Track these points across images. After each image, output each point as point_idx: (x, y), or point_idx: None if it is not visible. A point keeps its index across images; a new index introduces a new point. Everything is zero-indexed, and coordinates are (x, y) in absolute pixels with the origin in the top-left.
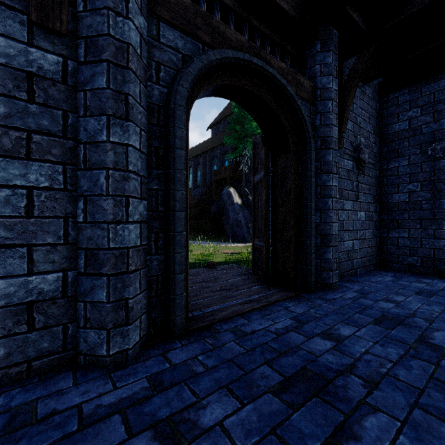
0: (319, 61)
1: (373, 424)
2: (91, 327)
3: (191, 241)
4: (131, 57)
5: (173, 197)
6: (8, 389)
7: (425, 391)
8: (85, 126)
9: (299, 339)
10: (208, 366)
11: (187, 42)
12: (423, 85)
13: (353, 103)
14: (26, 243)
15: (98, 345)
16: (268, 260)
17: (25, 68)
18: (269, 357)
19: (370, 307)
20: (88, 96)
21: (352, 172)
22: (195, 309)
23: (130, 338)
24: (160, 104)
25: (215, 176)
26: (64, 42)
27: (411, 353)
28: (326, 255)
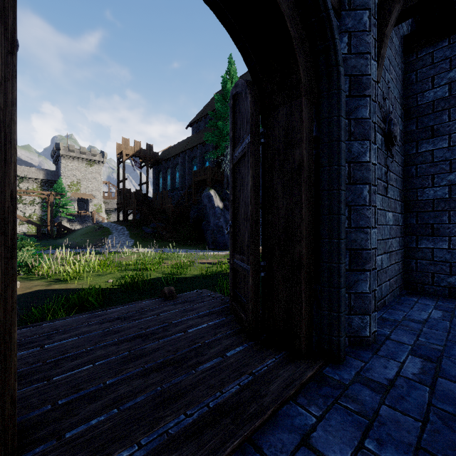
0: None
1: None
2: None
3: (167, 249)
4: None
5: None
6: None
7: None
8: None
9: None
10: None
11: None
12: None
13: None
14: None
15: None
16: (258, 296)
17: None
18: None
19: None
20: None
21: (380, 152)
22: None
23: None
24: None
25: (195, 177)
26: None
27: None
28: (359, 286)
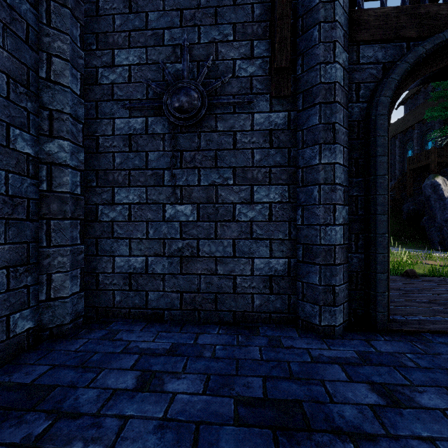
0: None
1: None
2: (307, 301)
3: None
4: (337, 92)
5: (374, 202)
6: (261, 325)
7: None
8: (302, 156)
9: None
10: (419, 365)
11: (388, 49)
12: None
13: None
14: (268, 238)
15: (312, 315)
16: None
17: (268, 128)
18: None
19: None
20: (305, 134)
21: None
22: (395, 314)
23: (336, 318)
24: (359, 119)
25: (410, 164)
26: (288, 101)
27: None
28: None
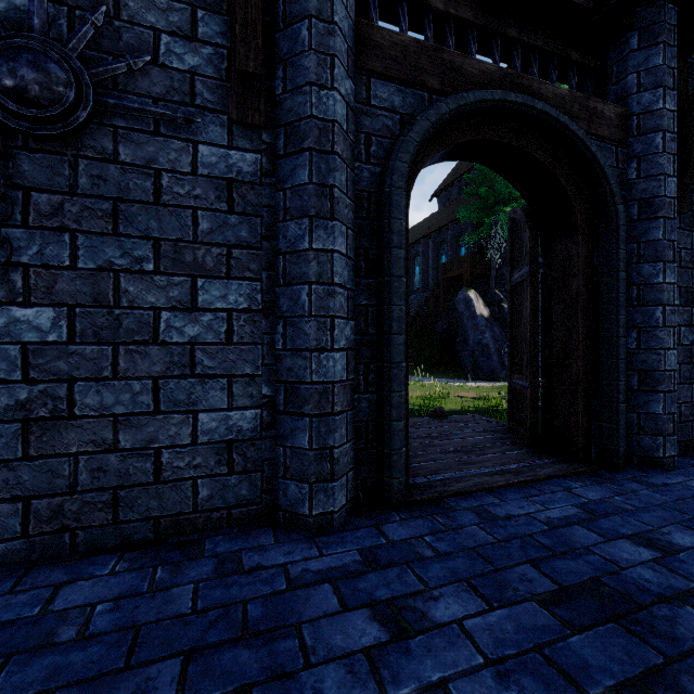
0: (635, 67)
1: None
2: (291, 478)
3: None
4: (337, 137)
5: (388, 315)
6: (211, 535)
7: None
8: (284, 233)
9: (589, 538)
10: (439, 551)
11: (407, 96)
12: None
13: None
14: (226, 374)
15: (299, 501)
16: (536, 410)
17: (225, 175)
18: (534, 554)
19: None
20: (288, 196)
21: None
22: (417, 475)
23: (335, 499)
24: (370, 190)
25: (444, 272)
26: (262, 136)
27: None
28: (650, 407)
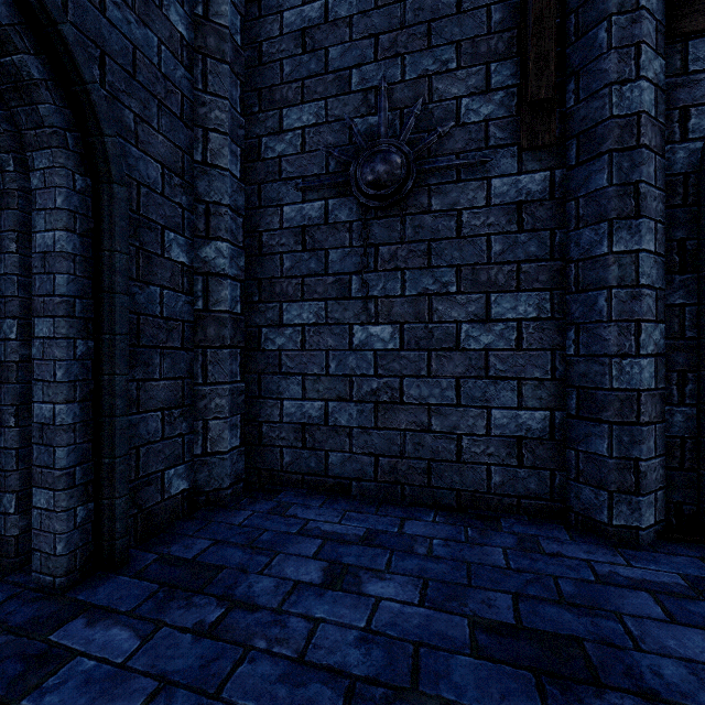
0: None
1: None
2: (585, 482)
3: None
4: (643, 129)
5: None
6: (504, 516)
7: None
8: (576, 241)
9: None
10: None
11: None
12: None
13: None
14: (515, 377)
15: (595, 507)
16: None
17: (515, 200)
18: None
19: None
20: (581, 205)
21: None
22: None
23: (641, 515)
24: (687, 171)
25: None
26: (551, 153)
27: None
28: None
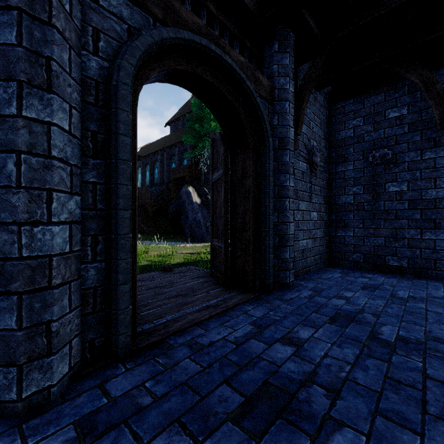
0: (277, 61)
1: (340, 443)
2: None
3: (148, 242)
4: (56, 11)
5: (116, 193)
6: None
7: (383, 394)
8: None
9: (259, 348)
10: (157, 395)
11: (134, 12)
12: (365, 97)
13: (307, 108)
14: None
15: (4, 387)
16: (227, 261)
17: None
18: (228, 373)
19: (324, 305)
20: None
21: (306, 174)
22: (146, 322)
23: (54, 372)
24: (99, 80)
25: (174, 174)
26: None
27: (366, 352)
28: (283, 255)
